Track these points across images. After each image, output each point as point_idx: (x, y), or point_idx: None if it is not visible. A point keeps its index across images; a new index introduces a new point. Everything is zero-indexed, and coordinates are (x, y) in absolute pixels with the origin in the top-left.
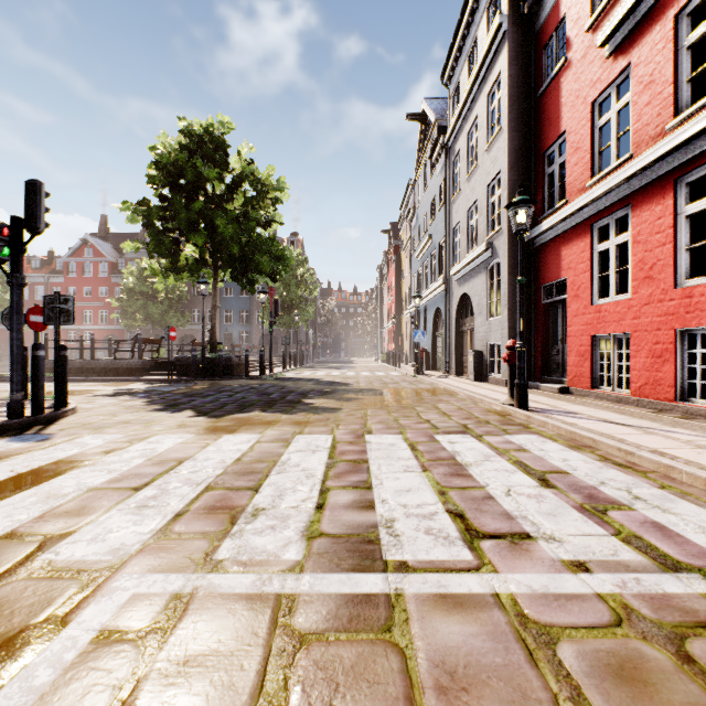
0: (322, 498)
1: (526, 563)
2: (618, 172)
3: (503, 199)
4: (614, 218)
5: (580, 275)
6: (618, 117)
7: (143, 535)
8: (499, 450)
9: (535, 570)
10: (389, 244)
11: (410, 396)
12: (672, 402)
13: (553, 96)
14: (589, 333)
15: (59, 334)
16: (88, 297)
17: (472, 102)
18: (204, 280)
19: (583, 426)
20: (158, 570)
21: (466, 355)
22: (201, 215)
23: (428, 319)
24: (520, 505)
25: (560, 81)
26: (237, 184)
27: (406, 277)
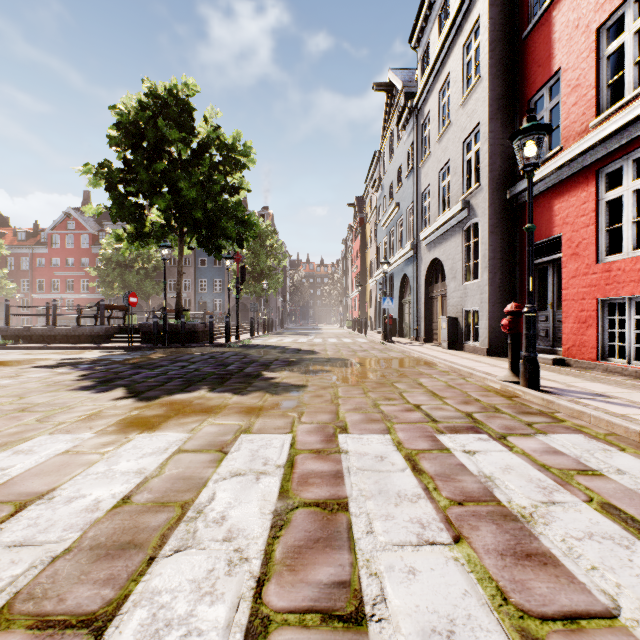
0: None
1: None
2: None
3: (483, 152)
4: (631, 159)
5: (581, 229)
6: (635, 38)
7: None
8: (553, 472)
9: None
10: (354, 217)
11: (385, 368)
12: None
13: (542, 34)
14: (594, 296)
15: None
16: (71, 267)
17: (444, 58)
18: (166, 244)
19: None
20: None
21: (435, 322)
22: (164, 178)
23: (394, 286)
24: None
25: (553, 14)
26: (203, 149)
27: (371, 247)
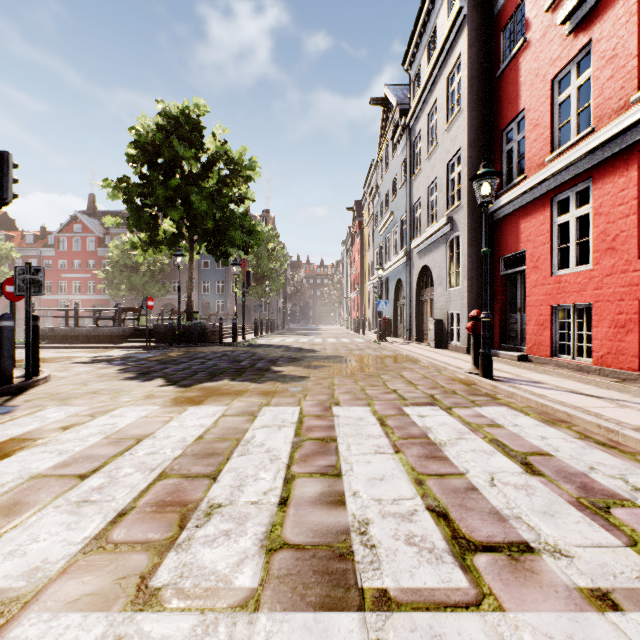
0: (286, 489)
1: (536, 593)
2: (579, 146)
3: (463, 175)
4: (575, 192)
5: (540, 247)
6: (578, 93)
7: (73, 546)
8: (471, 426)
9: (550, 607)
10: (353, 220)
11: (375, 363)
12: (636, 371)
13: (511, 76)
14: (549, 303)
15: (29, 305)
16: (77, 269)
17: (432, 85)
18: (180, 253)
19: (552, 398)
20: (76, 607)
21: (426, 323)
22: (177, 192)
23: (390, 289)
24: (509, 500)
25: (519, 61)
26: (212, 163)
27: (369, 250)
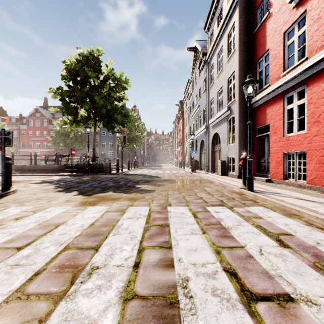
0: (139, 256)
1: None
2: (300, 67)
3: (236, 85)
4: (297, 92)
5: (277, 121)
6: (298, 39)
7: (1, 297)
8: (245, 217)
9: None
10: (179, 111)
11: (190, 183)
12: None
13: (262, 32)
14: (282, 151)
15: (4, 151)
16: (38, 135)
17: (220, 38)
18: (89, 126)
19: (288, 202)
20: None
21: (216, 163)
22: (87, 94)
23: (197, 145)
24: (272, 264)
25: (266, 24)
26: (106, 80)
27: (187, 126)
